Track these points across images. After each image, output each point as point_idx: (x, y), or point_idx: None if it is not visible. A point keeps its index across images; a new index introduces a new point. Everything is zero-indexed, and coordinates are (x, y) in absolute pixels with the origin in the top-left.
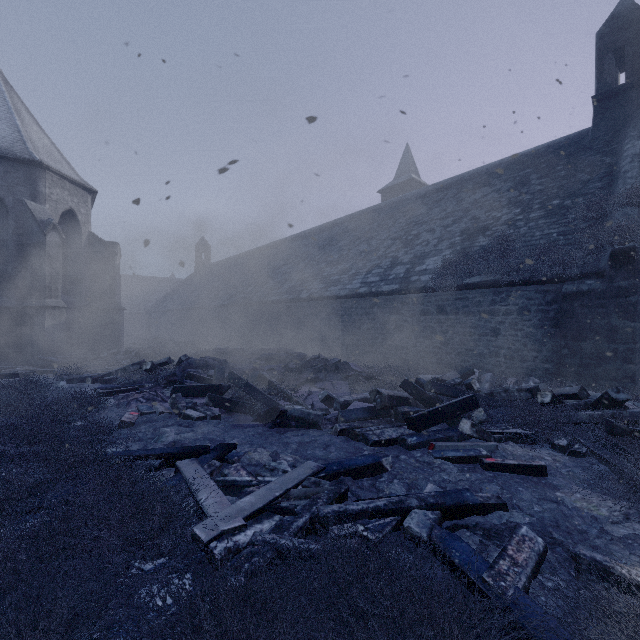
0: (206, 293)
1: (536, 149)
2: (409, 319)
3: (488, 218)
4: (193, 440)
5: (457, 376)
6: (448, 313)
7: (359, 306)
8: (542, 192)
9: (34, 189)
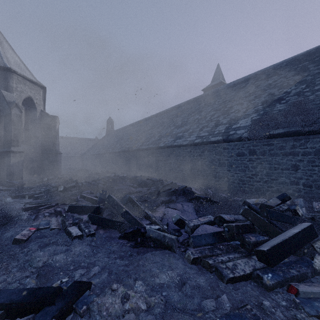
0: (110, 145)
1: (308, 51)
2: (229, 158)
3: (281, 93)
4: (60, 265)
5: (279, 202)
6: (257, 154)
7: (195, 151)
8: None
9: (6, 84)
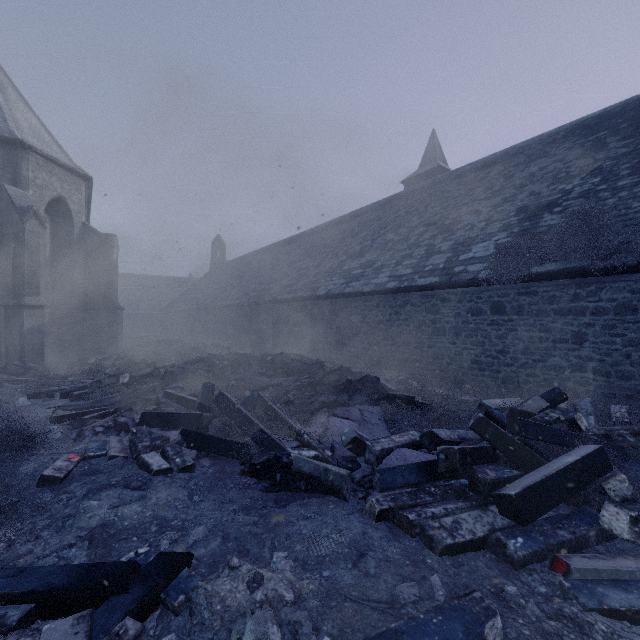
0: (219, 292)
1: (607, 110)
2: (452, 320)
3: (553, 192)
4: (132, 524)
5: (545, 404)
6: (507, 312)
7: (387, 304)
8: (630, 155)
9: (15, 172)
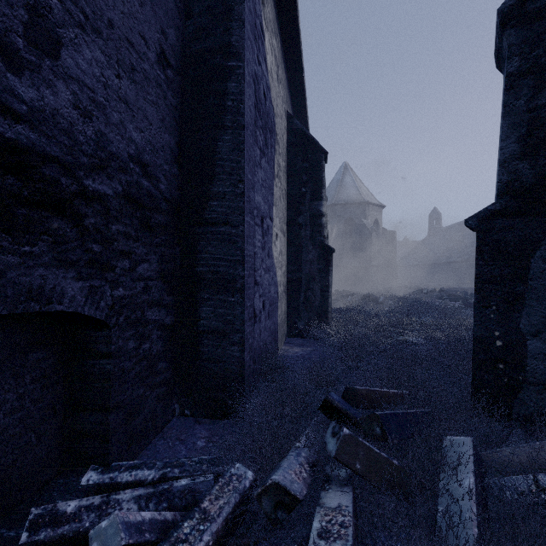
0: (441, 252)
1: None
2: None
3: None
4: None
5: None
6: None
7: None
8: None
9: (365, 214)
